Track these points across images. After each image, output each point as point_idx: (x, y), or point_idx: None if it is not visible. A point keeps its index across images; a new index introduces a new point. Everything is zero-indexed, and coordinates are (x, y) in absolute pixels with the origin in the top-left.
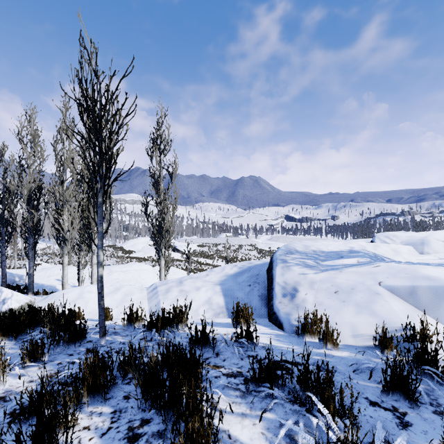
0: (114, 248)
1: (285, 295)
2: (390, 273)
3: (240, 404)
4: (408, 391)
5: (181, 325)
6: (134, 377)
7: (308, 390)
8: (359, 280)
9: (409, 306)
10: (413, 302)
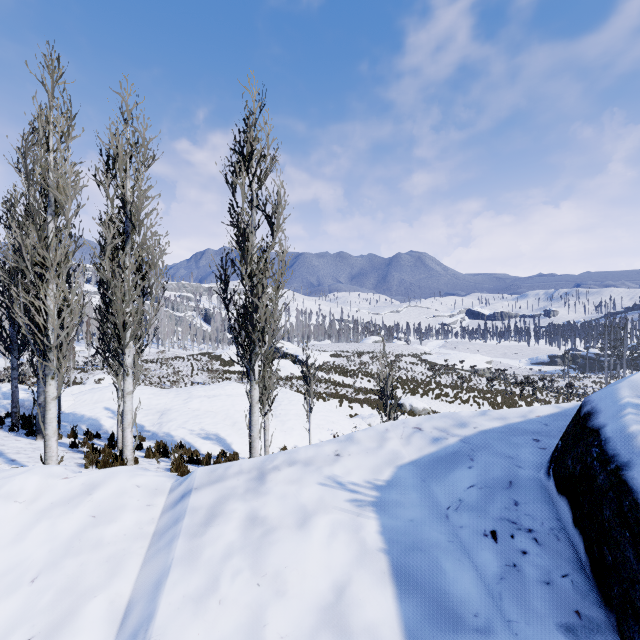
0: (209, 357)
1: None
2: None
3: None
4: None
5: None
6: None
7: None
8: None
9: None
10: None
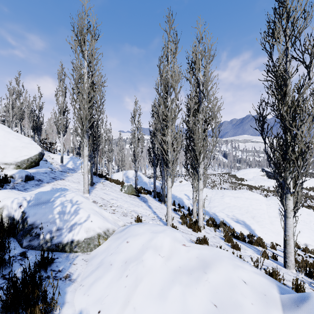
0: (228, 175)
1: None
2: None
3: None
4: None
5: None
6: None
7: None
8: None
9: None
10: None
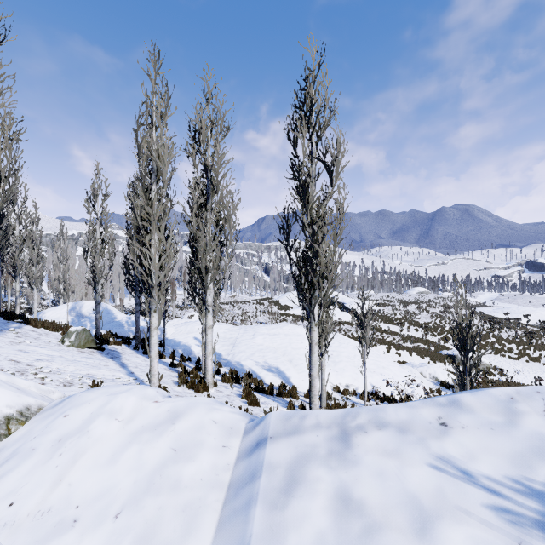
0: (269, 302)
1: None
2: None
3: None
4: None
5: None
6: None
7: None
8: None
9: None
10: None
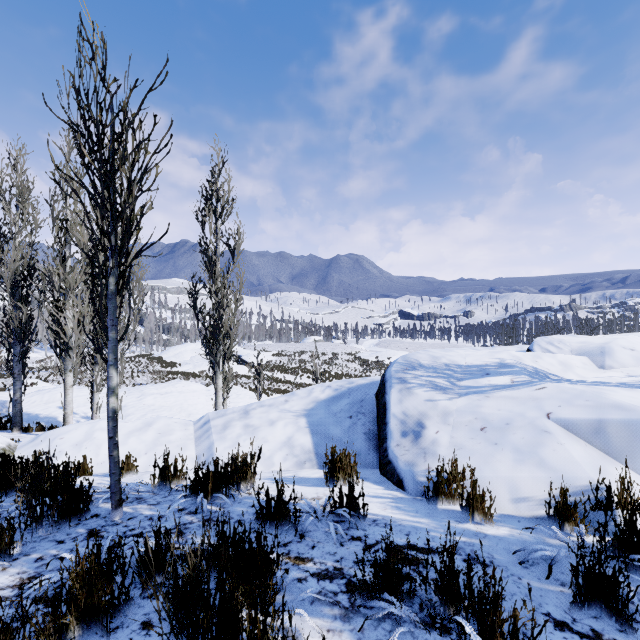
0: (148, 359)
1: (405, 433)
2: (562, 399)
3: (341, 632)
4: (617, 603)
5: (245, 485)
6: (156, 598)
7: (453, 604)
8: (517, 410)
9: (595, 452)
10: (600, 444)
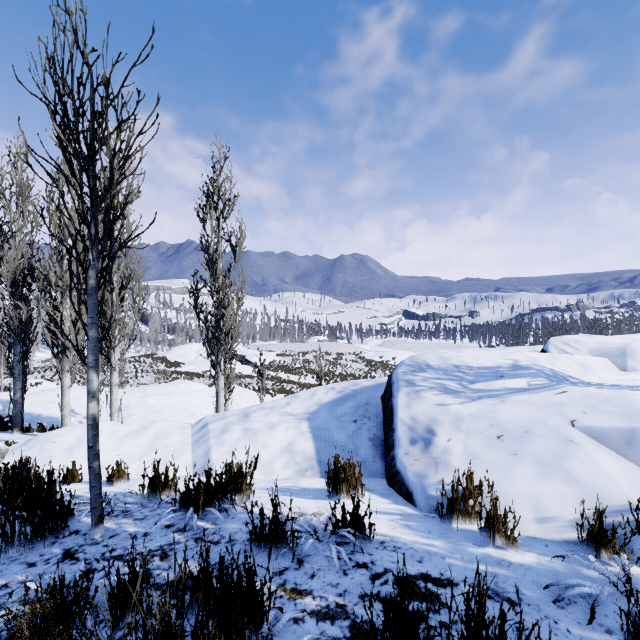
0: (152, 359)
1: (414, 440)
2: (586, 405)
3: None
4: None
5: (240, 497)
6: None
7: None
8: (537, 417)
9: (629, 465)
10: (634, 456)
